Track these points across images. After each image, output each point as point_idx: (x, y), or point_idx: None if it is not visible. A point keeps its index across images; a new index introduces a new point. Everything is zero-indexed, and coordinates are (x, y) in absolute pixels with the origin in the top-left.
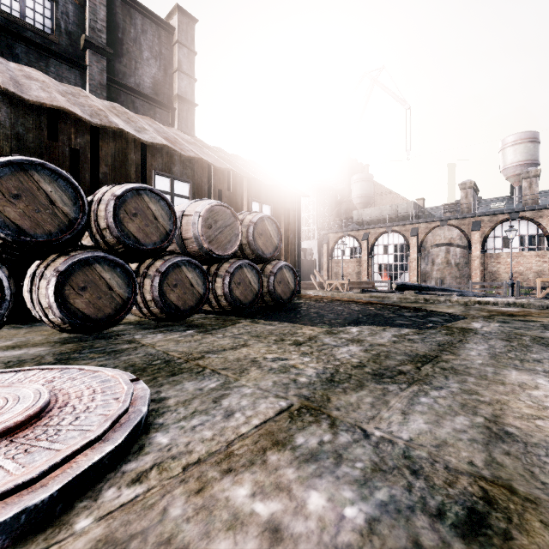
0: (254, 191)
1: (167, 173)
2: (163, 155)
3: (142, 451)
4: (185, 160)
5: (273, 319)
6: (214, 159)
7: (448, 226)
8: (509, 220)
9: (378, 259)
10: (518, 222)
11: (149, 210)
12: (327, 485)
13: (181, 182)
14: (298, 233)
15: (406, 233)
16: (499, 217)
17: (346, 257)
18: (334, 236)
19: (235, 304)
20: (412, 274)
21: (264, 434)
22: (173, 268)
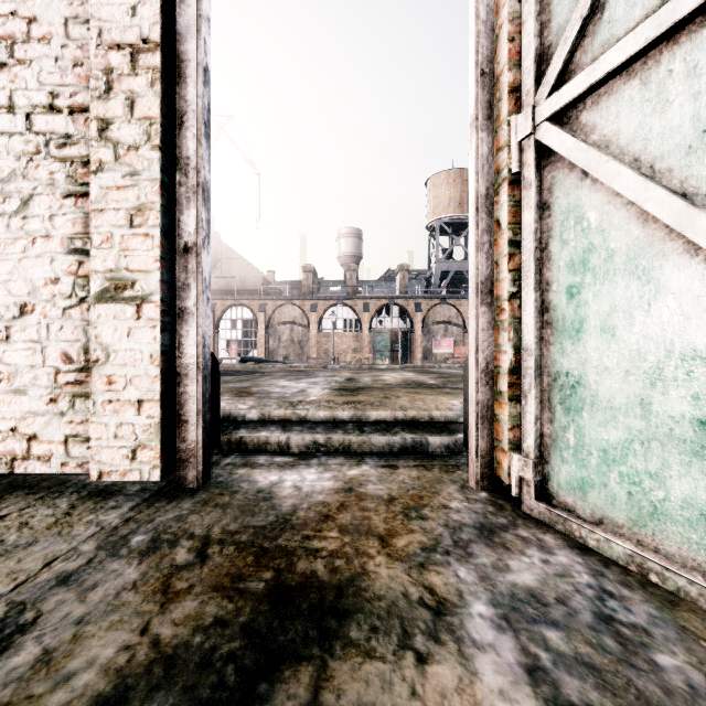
0: None
1: None
2: None
3: None
4: None
5: None
6: None
7: (292, 305)
8: (337, 305)
9: (226, 334)
10: (343, 308)
11: None
12: None
13: None
14: None
15: (255, 308)
16: (330, 302)
17: None
18: None
19: None
20: (260, 351)
21: None
22: None
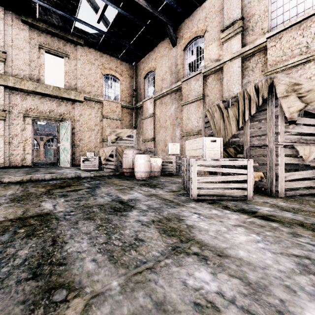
0: None
1: None
2: None
3: None
4: None
5: None
6: None
7: None
8: None
9: None
10: None
11: None
12: None
13: None
14: None
15: None
16: None
17: None
18: None
19: None
20: None
21: None
22: None
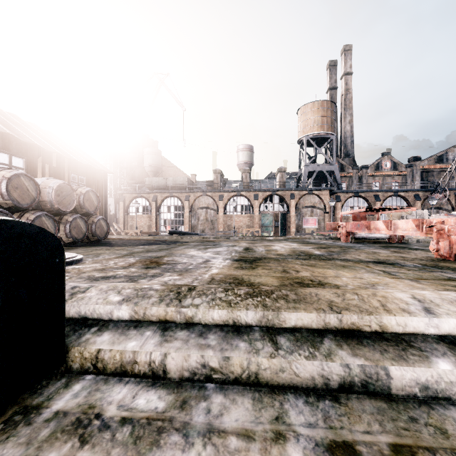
0: (73, 167)
1: (6, 151)
2: (3, 138)
3: (87, 260)
4: (21, 142)
5: (98, 246)
6: (42, 143)
7: (207, 196)
8: (236, 195)
9: (164, 216)
10: (240, 197)
11: (25, 185)
12: (133, 258)
13: (17, 157)
14: (105, 197)
15: (182, 198)
16: (232, 193)
17: (139, 213)
18: (129, 196)
19: (73, 239)
20: (186, 227)
21: (117, 257)
22: (38, 218)
